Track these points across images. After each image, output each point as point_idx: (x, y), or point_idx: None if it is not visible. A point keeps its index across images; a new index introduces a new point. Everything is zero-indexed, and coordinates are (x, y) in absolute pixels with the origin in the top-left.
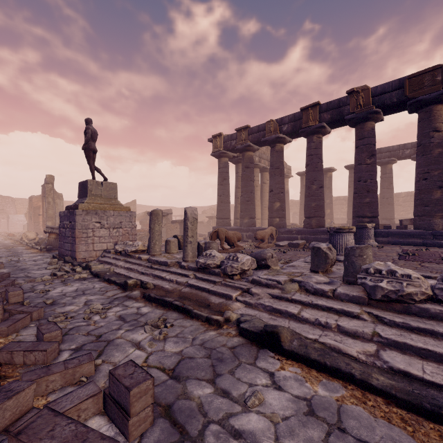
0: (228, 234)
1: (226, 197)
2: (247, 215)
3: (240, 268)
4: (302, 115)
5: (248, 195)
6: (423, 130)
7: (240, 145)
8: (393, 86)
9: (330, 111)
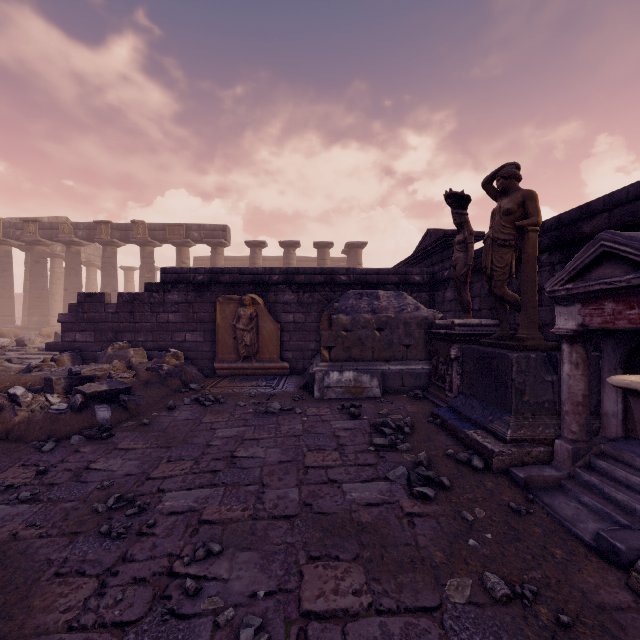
0: (2, 331)
1: (8, 291)
2: (37, 313)
3: (1, 345)
4: (97, 227)
5: (39, 292)
6: (177, 261)
7: (28, 238)
8: (161, 228)
9: (120, 231)
